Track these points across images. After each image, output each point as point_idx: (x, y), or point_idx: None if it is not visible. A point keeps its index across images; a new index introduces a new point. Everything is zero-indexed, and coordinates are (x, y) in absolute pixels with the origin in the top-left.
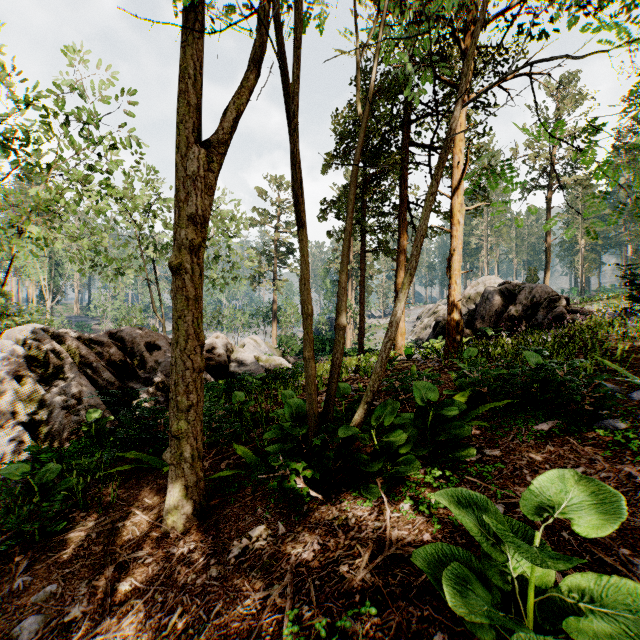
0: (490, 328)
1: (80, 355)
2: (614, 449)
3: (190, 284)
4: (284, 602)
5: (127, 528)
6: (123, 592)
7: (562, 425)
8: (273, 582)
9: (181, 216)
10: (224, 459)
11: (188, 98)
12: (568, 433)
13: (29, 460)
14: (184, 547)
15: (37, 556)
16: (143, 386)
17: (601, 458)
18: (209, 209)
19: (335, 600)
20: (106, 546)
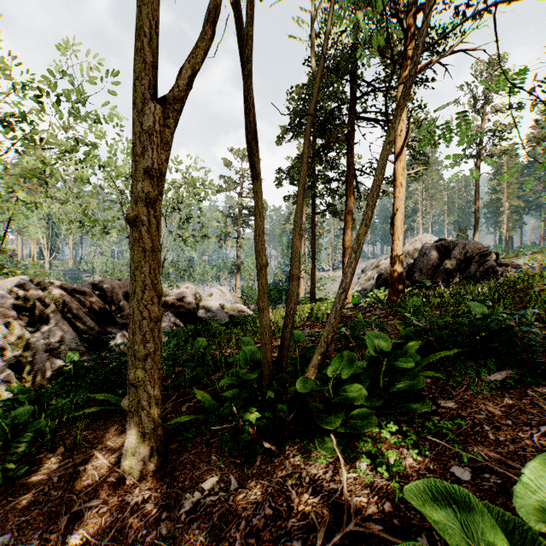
0: (428, 280)
1: (64, 303)
2: None
3: (147, 236)
4: None
5: (87, 472)
6: None
7: (516, 376)
8: None
9: (138, 169)
10: (185, 402)
11: (144, 53)
12: (523, 384)
13: (12, 399)
14: (138, 496)
15: None
16: (120, 331)
17: None
18: (166, 163)
19: None
20: (64, 493)
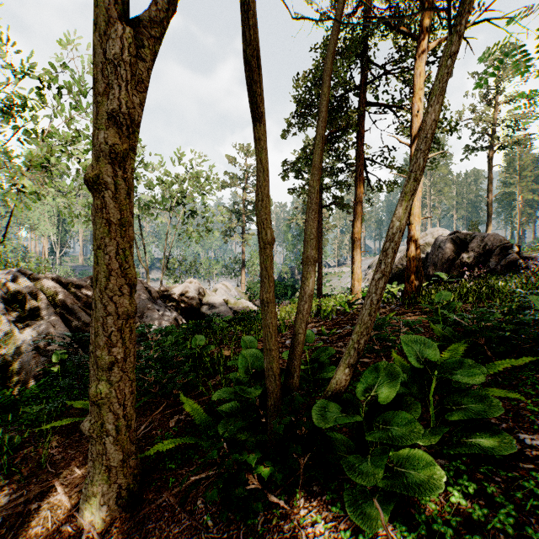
0: (444, 274)
1: (57, 297)
2: None
3: (112, 204)
4: None
5: (40, 513)
6: None
7: None
8: None
9: (99, 114)
10: (175, 413)
11: None
12: None
13: None
14: None
15: None
16: None
17: None
18: (140, 109)
19: None
20: None
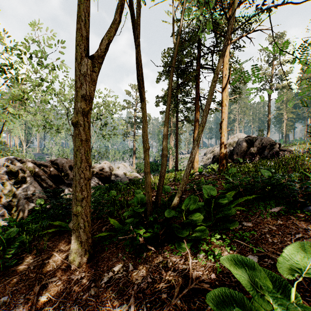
0: (241, 158)
1: (35, 172)
2: None
3: (83, 132)
4: None
5: (50, 263)
6: (43, 302)
7: (285, 209)
8: (123, 301)
9: (78, 95)
10: (104, 225)
11: (81, 31)
12: (289, 213)
13: (6, 225)
14: (78, 276)
15: (0, 279)
16: (67, 187)
17: (310, 228)
18: (93, 92)
19: None
20: (37, 274)
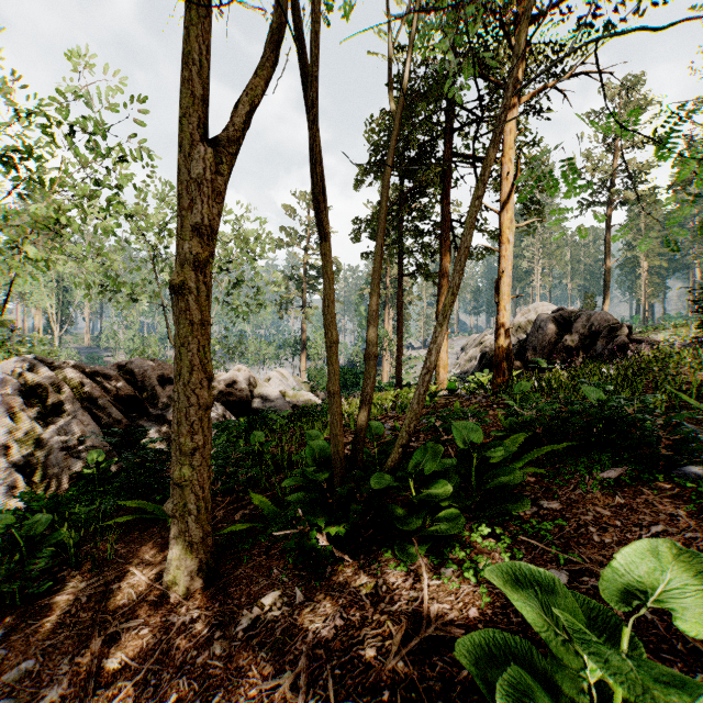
0: (543, 360)
1: (83, 390)
2: (698, 502)
3: (195, 306)
4: (295, 697)
5: (122, 591)
6: (111, 671)
7: (633, 472)
8: (285, 666)
9: (184, 226)
10: (239, 509)
11: (192, 88)
12: (640, 482)
13: (21, 508)
14: (186, 616)
15: (16, 624)
16: (154, 424)
17: (683, 514)
18: (218, 219)
19: (358, 697)
20: (95, 613)
